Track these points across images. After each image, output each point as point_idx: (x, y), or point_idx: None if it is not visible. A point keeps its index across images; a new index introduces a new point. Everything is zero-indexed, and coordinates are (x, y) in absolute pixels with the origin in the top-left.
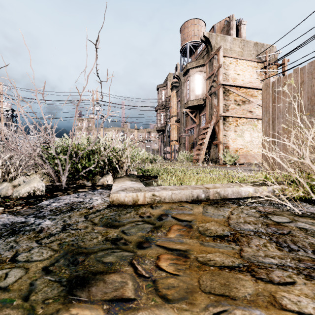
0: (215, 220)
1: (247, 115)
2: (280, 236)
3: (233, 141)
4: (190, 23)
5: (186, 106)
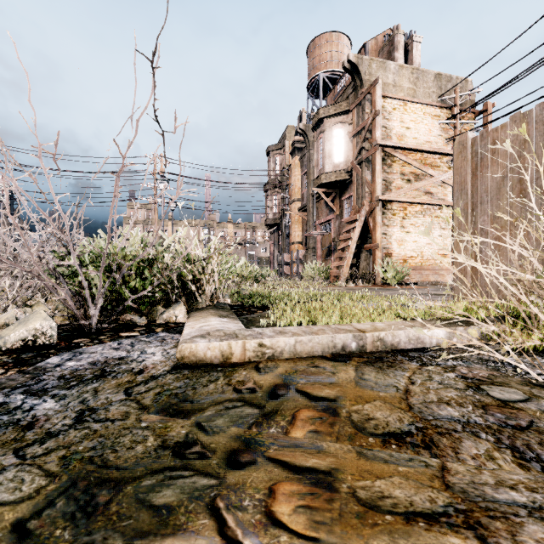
0: (381, 398)
1: (424, 200)
2: (516, 432)
3: (398, 245)
4: (324, 40)
5: (318, 182)
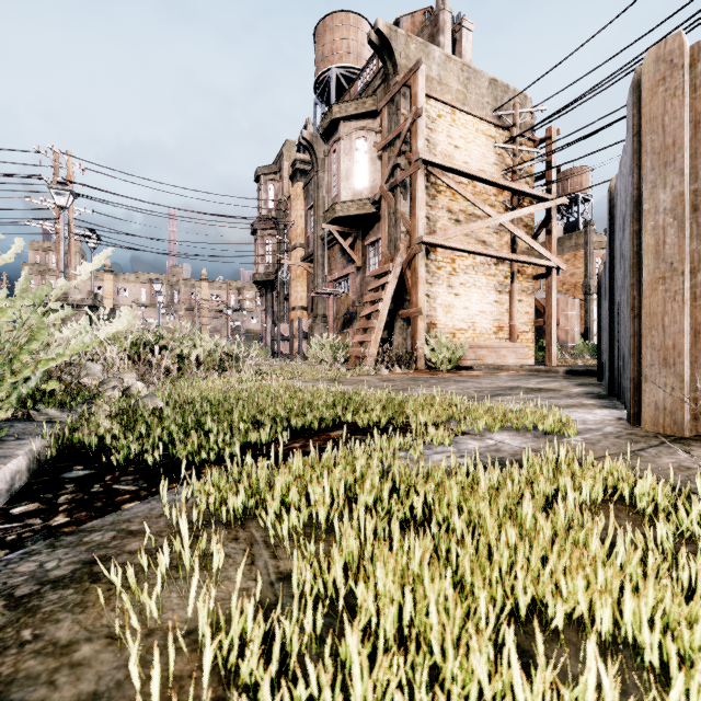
0: None
1: (480, 248)
2: None
3: (445, 312)
4: (338, 21)
5: (331, 216)
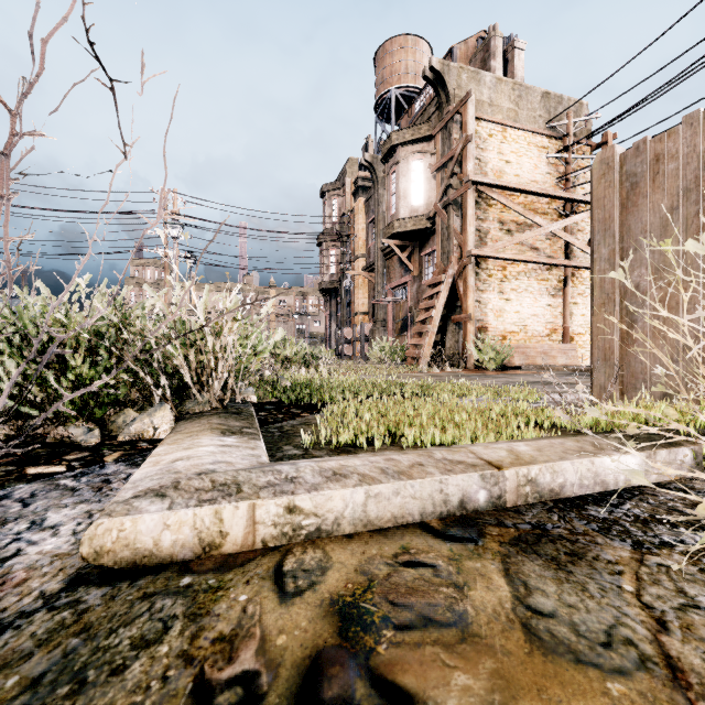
0: None
1: (529, 256)
2: None
3: (496, 316)
4: (397, 45)
5: (390, 232)
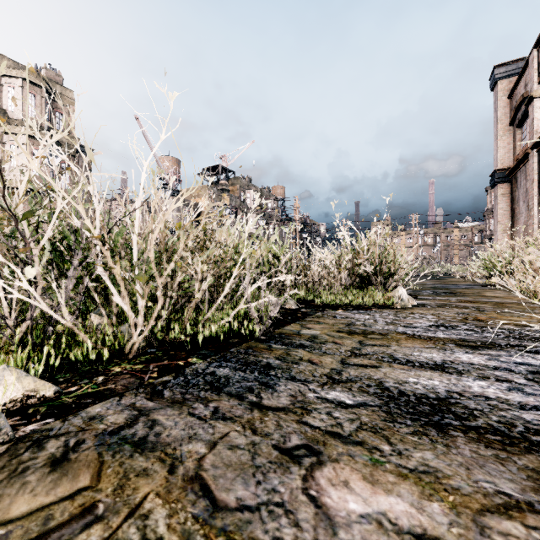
0: None
1: None
2: None
3: None
4: None
5: None
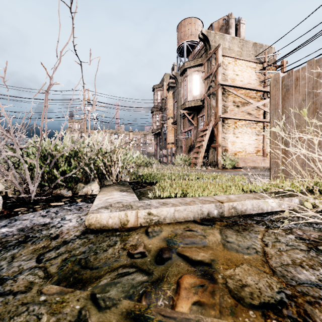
0: (247, 260)
1: (247, 117)
2: None
3: (231, 144)
4: (187, 22)
5: (184, 107)
